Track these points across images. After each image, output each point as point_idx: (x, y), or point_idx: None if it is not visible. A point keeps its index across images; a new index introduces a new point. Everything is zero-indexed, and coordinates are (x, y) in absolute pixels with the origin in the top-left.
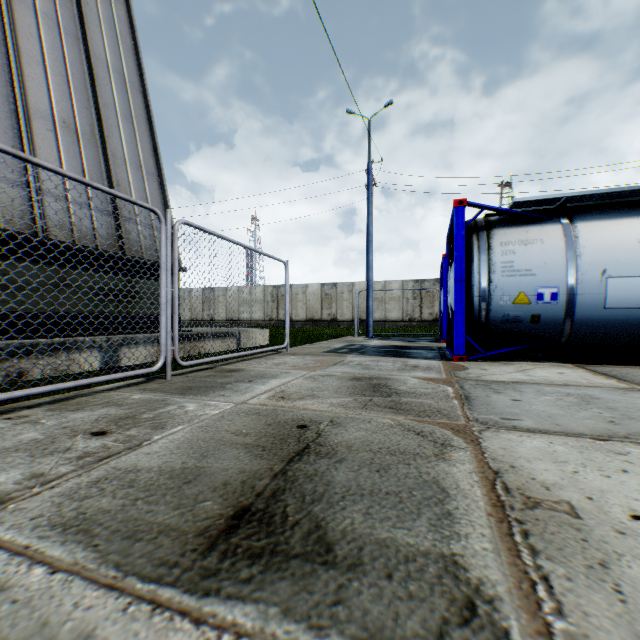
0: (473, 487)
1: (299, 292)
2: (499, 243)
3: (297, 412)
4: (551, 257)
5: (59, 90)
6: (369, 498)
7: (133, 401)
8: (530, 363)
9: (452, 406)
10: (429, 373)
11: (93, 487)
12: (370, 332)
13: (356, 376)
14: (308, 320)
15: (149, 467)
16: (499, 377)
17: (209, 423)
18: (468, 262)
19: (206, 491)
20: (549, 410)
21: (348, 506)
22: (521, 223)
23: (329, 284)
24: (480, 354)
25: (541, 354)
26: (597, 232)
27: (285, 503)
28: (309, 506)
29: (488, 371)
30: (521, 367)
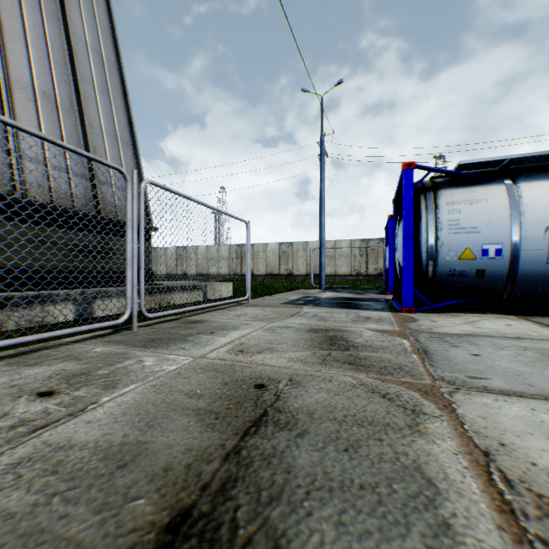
0: (465, 477)
1: (260, 250)
2: (445, 203)
3: (255, 368)
4: (495, 215)
5: (40, 64)
6: (340, 495)
7: (94, 354)
8: (475, 315)
9: (412, 362)
10: (382, 325)
11: (10, 473)
12: (322, 285)
13: (313, 328)
14: (268, 274)
15: (84, 441)
16: (450, 329)
17: (163, 381)
18: (416, 220)
19: (142, 481)
20: (514, 367)
21: (315, 509)
22: (466, 184)
23: (286, 243)
24: (427, 306)
25: (483, 306)
26: (540, 191)
27: (235, 503)
28: (265, 508)
29: (438, 323)
30: (468, 319)
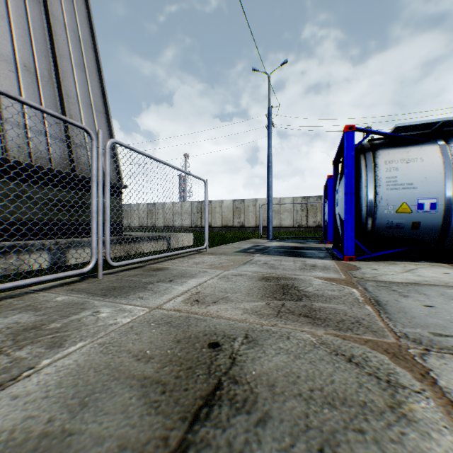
0: None
1: (217, 206)
2: (383, 161)
3: (210, 321)
4: (430, 172)
5: (21, 40)
6: None
7: (53, 304)
8: (411, 263)
9: (368, 314)
10: (328, 273)
11: None
12: (270, 235)
13: (264, 276)
14: (223, 226)
15: None
16: (393, 277)
17: (114, 338)
18: (356, 178)
19: None
20: None
21: None
22: (402, 145)
23: (239, 200)
24: (367, 255)
25: (417, 255)
26: None
27: None
28: None
29: (379, 271)
30: (406, 267)
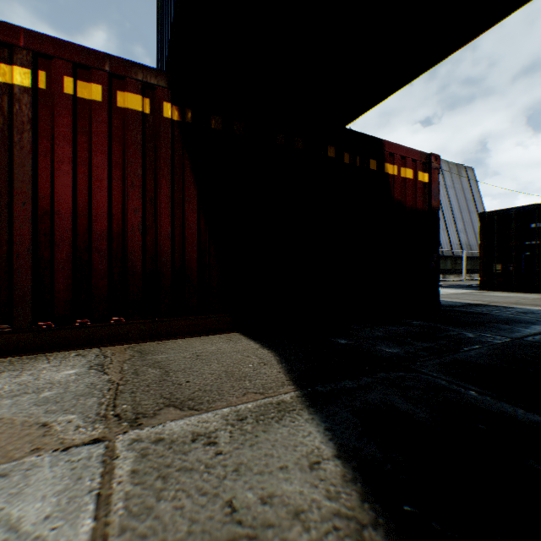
0: None
1: None
2: None
3: None
4: None
5: (476, 226)
6: None
7: None
8: None
9: None
10: None
11: None
12: None
13: None
14: None
15: None
16: None
17: None
18: None
19: None
20: None
21: None
22: None
23: None
24: None
25: None
26: None
27: None
28: None
29: None
30: None
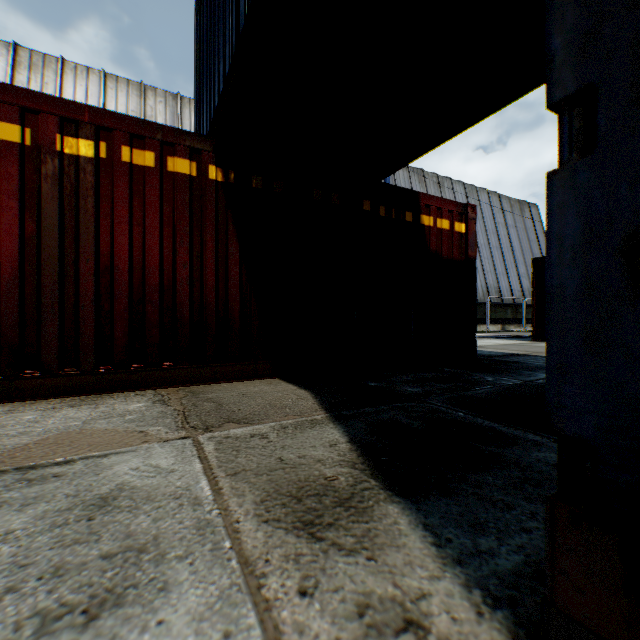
0: None
1: None
2: None
3: None
4: None
5: None
6: None
7: None
8: None
9: None
10: None
11: None
12: None
13: None
14: None
15: None
16: None
17: None
18: None
19: None
20: None
21: None
22: None
23: None
24: None
25: None
26: None
27: None
28: None
29: None
30: None
